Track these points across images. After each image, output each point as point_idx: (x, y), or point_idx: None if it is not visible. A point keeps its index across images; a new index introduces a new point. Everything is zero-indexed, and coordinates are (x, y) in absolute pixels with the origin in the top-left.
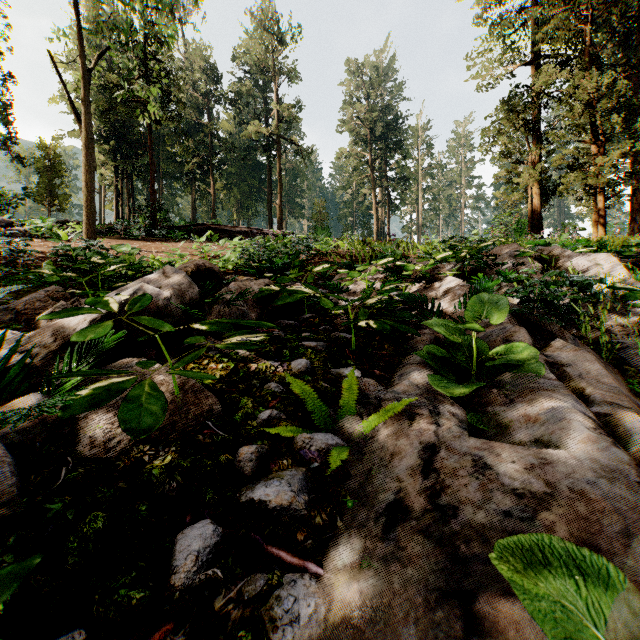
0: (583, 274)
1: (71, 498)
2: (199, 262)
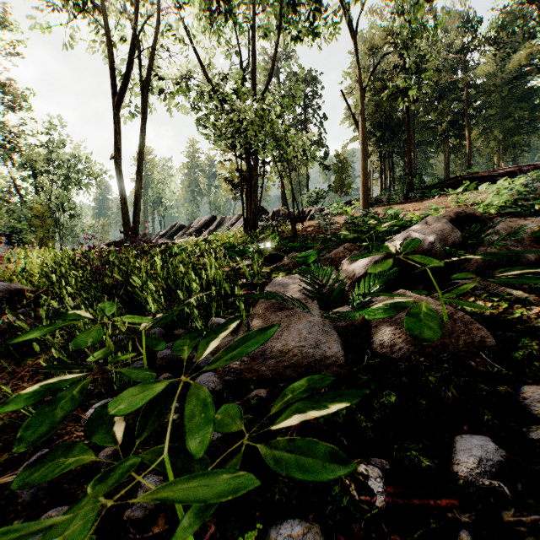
0: None
1: (372, 376)
2: (458, 210)
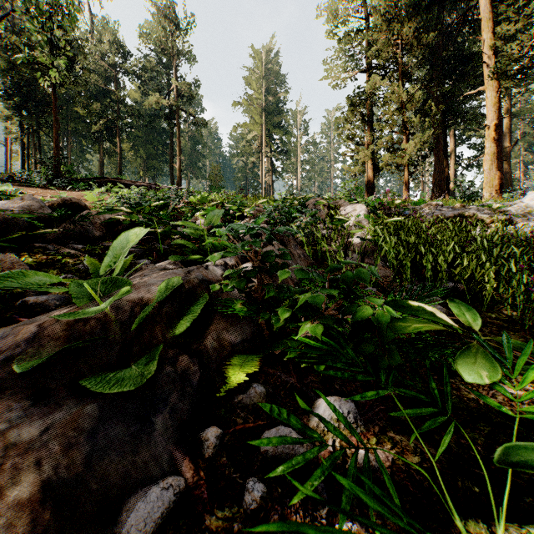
0: (345, 216)
1: None
2: (67, 198)
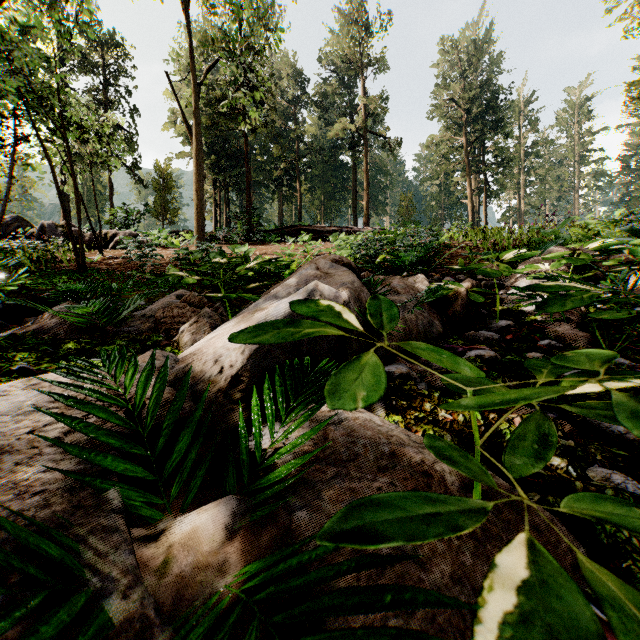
0: None
1: None
2: (334, 257)
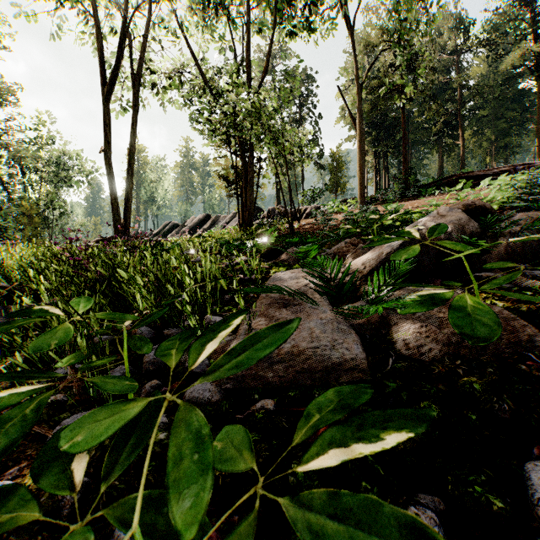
0: None
1: (401, 383)
2: (467, 202)
